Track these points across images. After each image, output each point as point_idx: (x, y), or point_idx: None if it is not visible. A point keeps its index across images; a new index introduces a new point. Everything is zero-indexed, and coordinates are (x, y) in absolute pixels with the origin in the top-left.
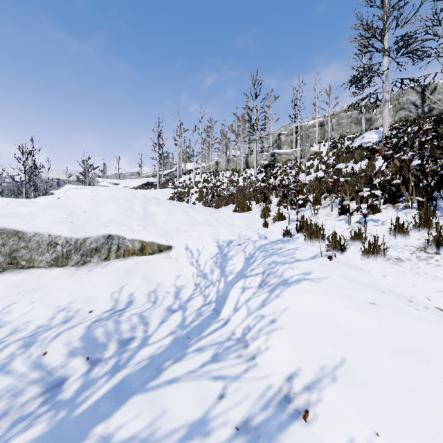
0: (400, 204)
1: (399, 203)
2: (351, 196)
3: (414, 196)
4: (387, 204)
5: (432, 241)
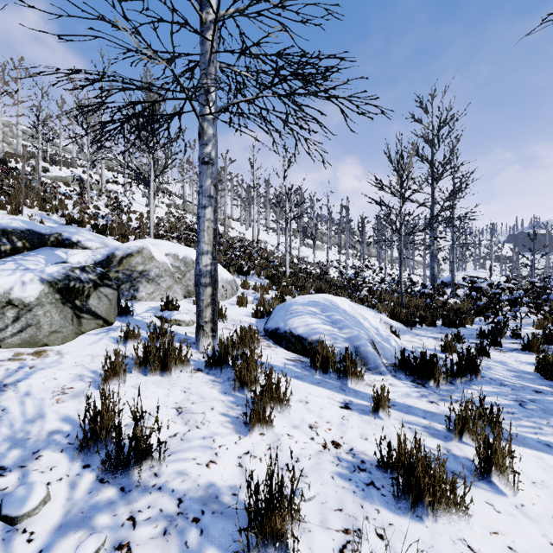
0: None
1: None
2: None
3: None
4: None
5: (10, 211)
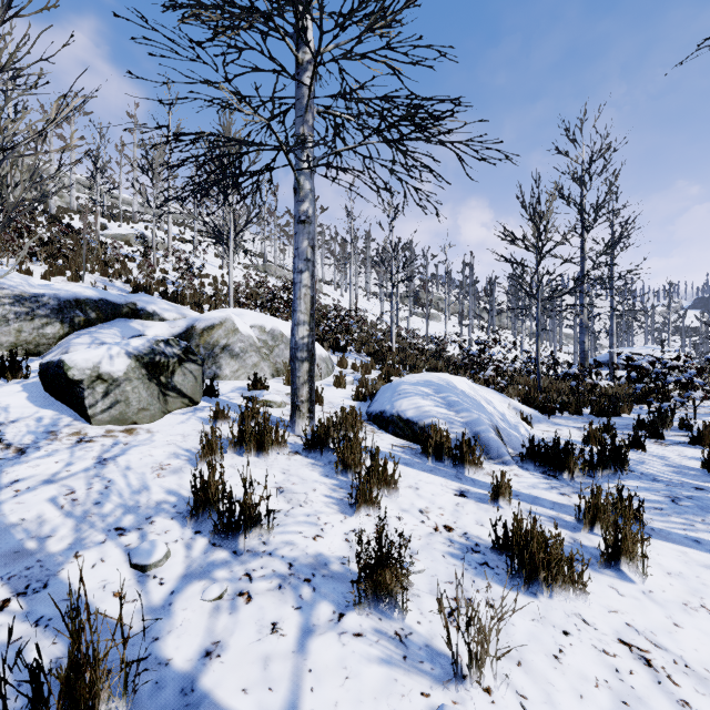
0: (34, 263)
1: (33, 263)
2: (10, 248)
3: (44, 260)
4: (25, 262)
5: (70, 277)
